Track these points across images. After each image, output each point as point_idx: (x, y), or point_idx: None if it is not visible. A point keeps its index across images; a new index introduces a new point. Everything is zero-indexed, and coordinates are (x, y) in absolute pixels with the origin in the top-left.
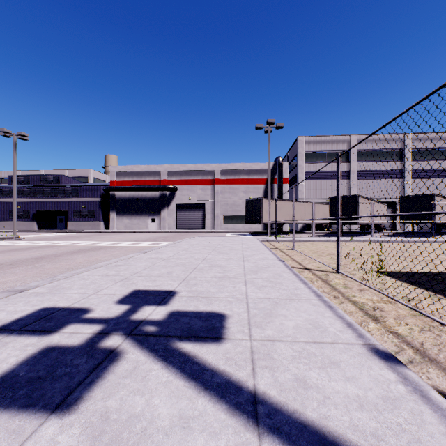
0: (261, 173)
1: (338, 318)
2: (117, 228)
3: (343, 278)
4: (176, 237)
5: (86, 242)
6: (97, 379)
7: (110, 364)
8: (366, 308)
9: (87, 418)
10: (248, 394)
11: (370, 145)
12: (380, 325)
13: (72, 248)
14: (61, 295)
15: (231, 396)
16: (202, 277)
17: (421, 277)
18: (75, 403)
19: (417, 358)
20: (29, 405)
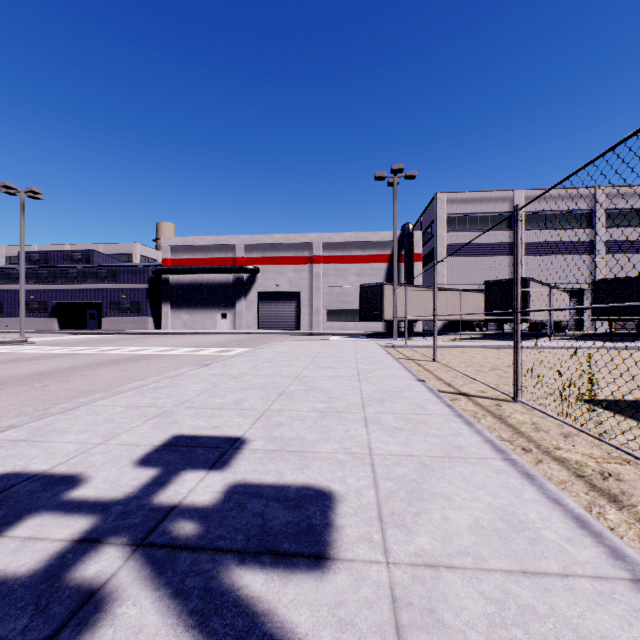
0: (382, 247)
1: (552, 503)
2: (172, 328)
3: (528, 411)
4: (257, 342)
5: (123, 349)
6: None
7: (75, 637)
8: (587, 474)
9: None
10: None
11: (544, 205)
12: (627, 513)
13: (99, 357)
14: (44, 446)
15: None
16: (292, 411)
17: None
18: None
19: None
20: None
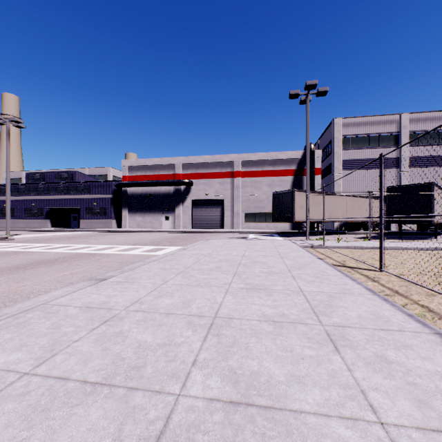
0: (289, 164)
1: None
2: (129, 227)
3: None
4: (187, 239)
5: (70, 246)
6: None
7: None
8: None
9: None
10: None
11: (427, 125)
12: None
13: (32, 257)
14: None
15: None
16: None
17: None
18: None
19: None
20: None
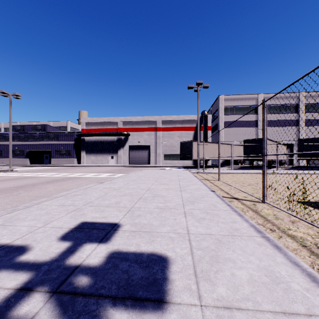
0: (191, 123)
1: (294, 265)
2: (86, 163)
3: (271, 208)
4: (128, 170)
5: (61, 174)
6: None
7: None
8: (308, 244)
9: None
10: None
11: (273, 101)
12: None
13: (48, 178)
14: (11, 228)
15: None
16: (145, 208)
17: None
18: None
19: None
20: None
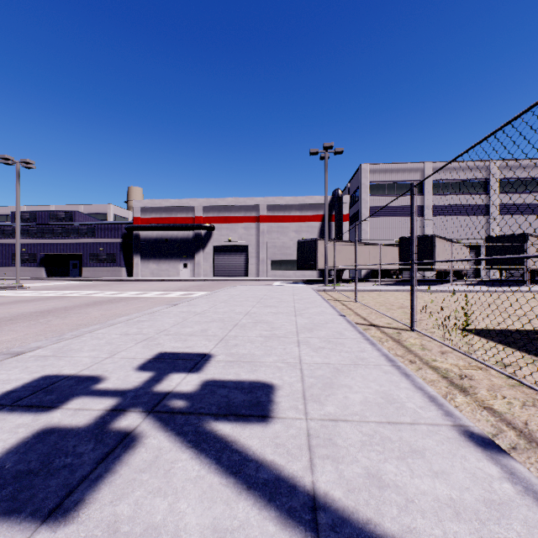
0: (316, 209)
1: (417, 389)
2: (142, 276)
3: (420, 337)
4: (213, 287)
5: (104, 293)
6: (105, 473)
7: (124, 452)
8: (450, 376)
9: (89, 531)
10: (305, 495)
11: (448, 175)
12: (470, 398)
13: (86, 299)
14: (68, 359)
15: (282, 499)
16: (244, 336)
17: (516, 335)
18: (74, 509)
19: (522, 443)
20: (13, 512)
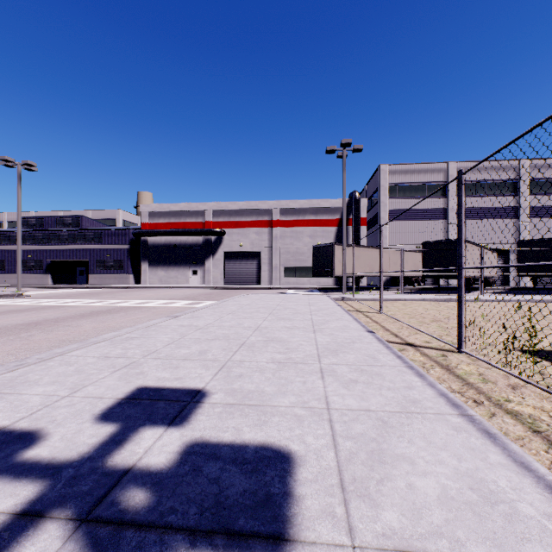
0: (332, 213)
1: (521, 468)
2: (150, 283)
3: (473, 362)
4: (223, 295)
5: (105, 301)
6: None
7: None
8: (543, 429)
9: None
10: None
11: (474, 176)
12: None
13: (83, 309)
14: (11, 399)
15: None
16: (252, 362)
17: None
18: None
19: None
20: None
